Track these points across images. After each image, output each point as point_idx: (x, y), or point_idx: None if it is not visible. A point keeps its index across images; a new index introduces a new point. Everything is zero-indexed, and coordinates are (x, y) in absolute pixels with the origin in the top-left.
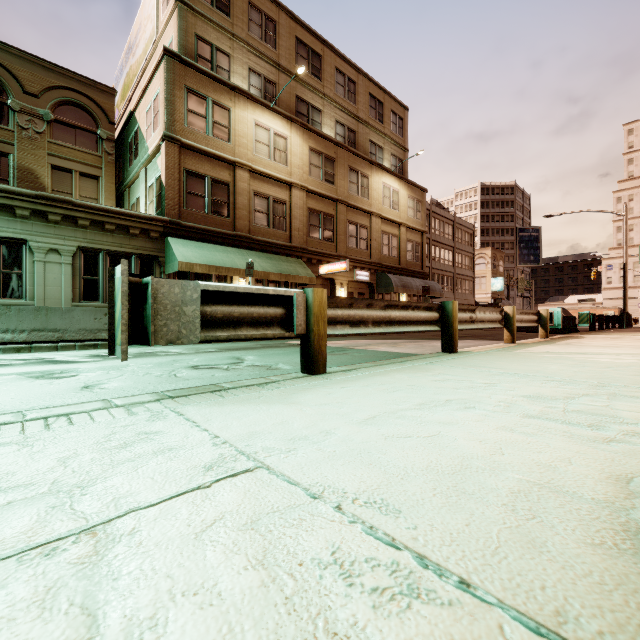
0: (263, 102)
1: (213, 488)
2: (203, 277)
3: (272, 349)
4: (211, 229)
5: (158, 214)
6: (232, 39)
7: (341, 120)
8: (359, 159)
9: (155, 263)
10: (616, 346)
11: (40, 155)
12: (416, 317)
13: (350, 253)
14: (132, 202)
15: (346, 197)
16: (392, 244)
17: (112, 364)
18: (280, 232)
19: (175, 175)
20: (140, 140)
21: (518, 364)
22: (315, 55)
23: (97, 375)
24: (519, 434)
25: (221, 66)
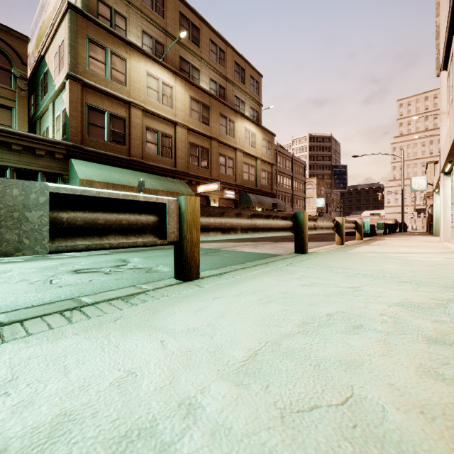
0: (153, 57)
1: None
2: None
3: (157, 251)
4: (110, 154)
5: (63, 140)
6: (128, 5)
7: (214, 79)
8: (227, 108)
9: (60, 180)
10: (413, 246)
11: None
12: (276, 225)
13: (221, 177)
14: (43, 130)
15: (218, 136)
16: (251, 172)
17: None
18: (167, 159)
19: (78, 108)
20: (49, 79)
21: (360, 264)
22: (194, 27)
23: None
24: None
25: (119, 25)
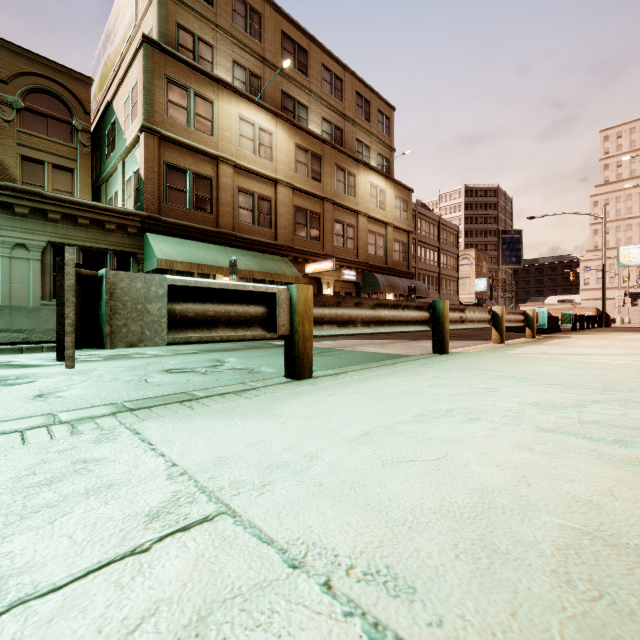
0: (248, 96)
1: (152, 553)
2: (184, 275)
3: (256, 350)
4: (193, 225)
5: (136, 209)
6: (215, 30)
7: (328, 117)
8: (346, 157)
9: (133, 260)
10: (603, 346)
11: (9, 145)
12: (406, 317)
13: (337, 252)
14: (109, 196)
15: (333, 195)
16: (379, 244)
17: (78, 368)
18: (265, 230)
19: (154, 168)
20: (118, 131)
21: (513, 366)
22: (301, 50)
23: (57, 381)
24: (540, 454)
25: (204, 57)
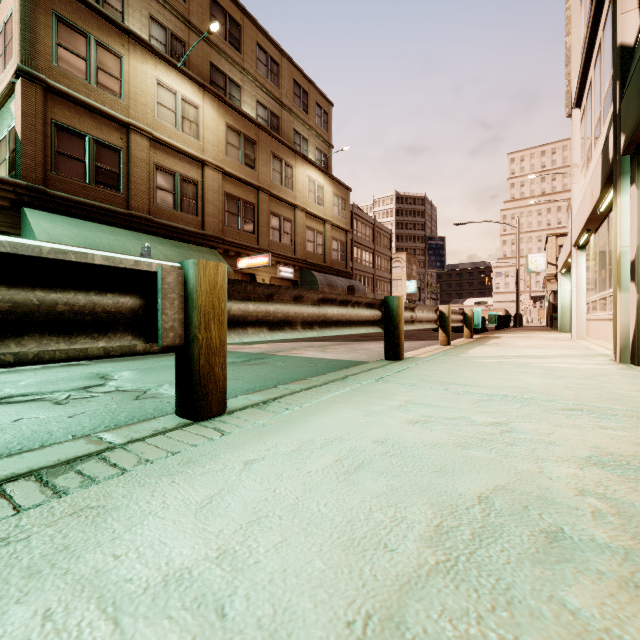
0: (168, 58)
1: None
2: None
3: (167, 358)
4: (94, 204)
5: (12, 177)
6: None
7: (263, 102)
8: (283, 146)
9: None
10: (543, 346)
11: None
12: (357, 316)
13: (273, 247)
14: None
15: (269, 186)
16: (317, 241)
17: None
18: (190, 217)
19: (37, 126)
20: None
21: (488, 376)
22: (233, 23)
23: None
24: None
25: (111, 3)
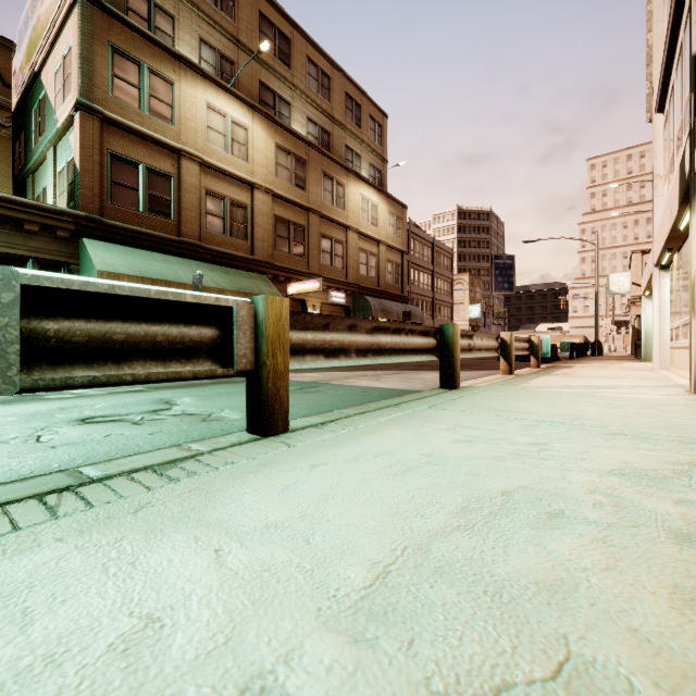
0: (217, 81)
1: None
2: None
3: (222, 386)
4: (147, 232)
5: (71, 208)
6: None
7: (313, 118)
8: (334, 164)
9: (64, 272)
10: (616, 376)
11: None
12: (411, 344)
13: (324, 271)
14: (37, 192)
15: (319, 206)
16: (370, 263)
17: None
18: (239, 242)
19: (94, 157)
20: (47, 110)
21: (543, 405)
22: (283, 37)
23: None
24: None
25: (162, 28)
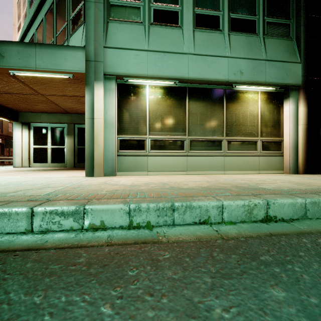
0: None
1: None
2: None
3: None
4: None
5: None
6: None
7: None
8: None
9: None
10: None
11: None
12: None
13: None
14: None
15: None
16: None
17: None
18: None
19: None
20: None
21: None
22: None
23: None
24: None
25: None
